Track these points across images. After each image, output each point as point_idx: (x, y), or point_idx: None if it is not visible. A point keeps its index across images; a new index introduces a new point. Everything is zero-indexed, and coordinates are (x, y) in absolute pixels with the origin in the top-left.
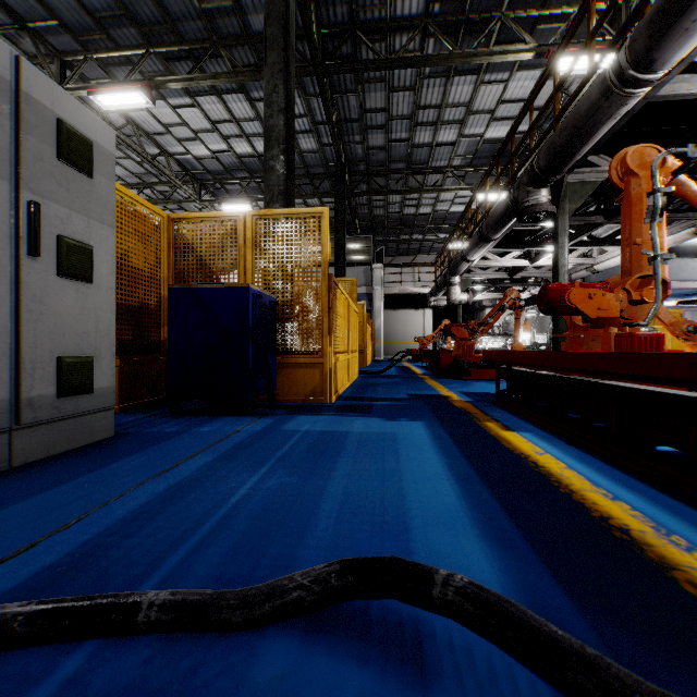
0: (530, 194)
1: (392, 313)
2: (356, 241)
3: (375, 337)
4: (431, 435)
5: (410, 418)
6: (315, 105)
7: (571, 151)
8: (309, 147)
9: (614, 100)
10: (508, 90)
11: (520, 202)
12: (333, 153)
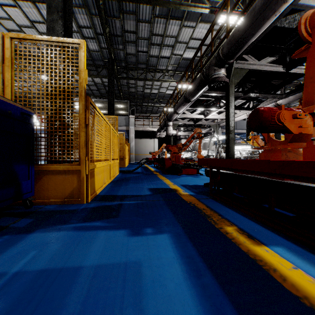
0: (216, 71)
1: (139, 140)
2: (121, 103)
3: (130, 151)
4: (184, 263)
5: (154, 223)
6: (96, 22)
7: (244, 41)
8: (94, 48)
9: None
10: (194, 33)
11: (210, 75)
12: (108, 53)
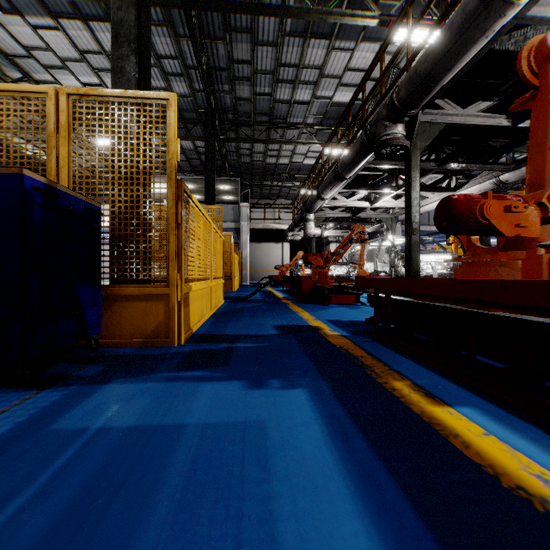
0: (388, 128)
1: (257, 245)
2: (226, 182)
3: (242, 265)
4: (326, 424)
5: (283, 375)
6: (185, 48)
7: (434, 79)
8: (182, 91)
9: (494, 10)
10: (353, 59)
11: (377, 136)
12: (204, 99)
